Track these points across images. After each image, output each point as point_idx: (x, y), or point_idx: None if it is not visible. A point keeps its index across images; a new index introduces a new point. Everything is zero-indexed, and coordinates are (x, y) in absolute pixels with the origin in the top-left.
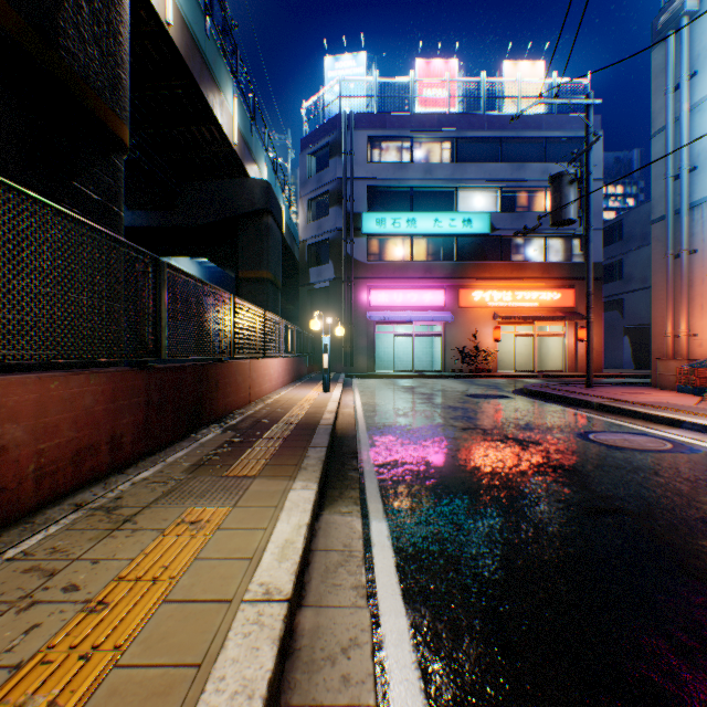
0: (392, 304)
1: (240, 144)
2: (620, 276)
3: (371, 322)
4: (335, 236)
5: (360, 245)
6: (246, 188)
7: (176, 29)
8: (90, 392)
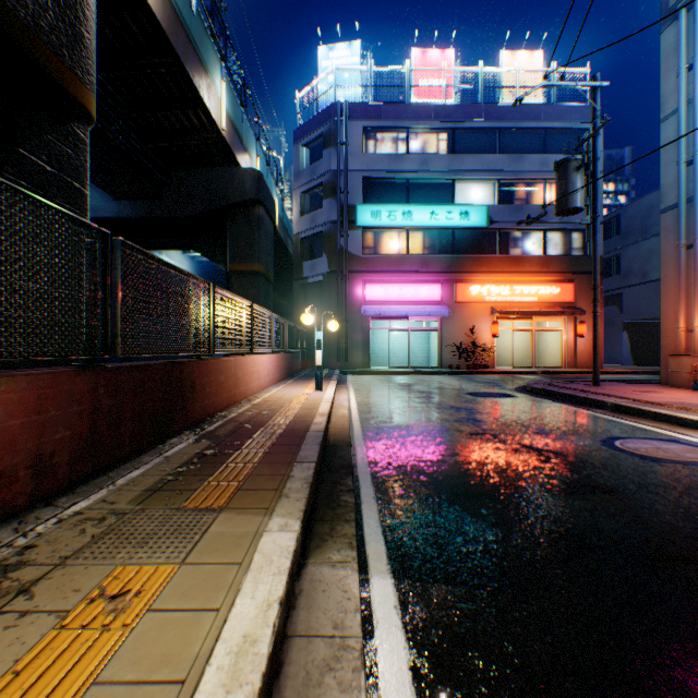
0: (388, 298)
1: (229, 130)
2: (618, 271)
3: (366, 316)
4: (329, 229)
5: (355, 238)
6: (237, 177)
7: None
8: None
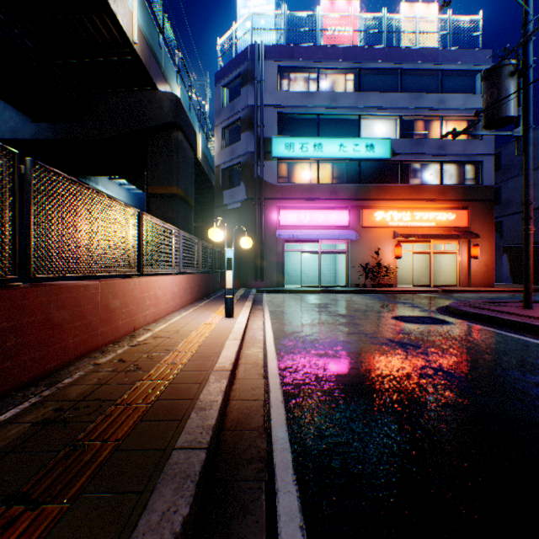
0: (300, 223)
1: (144, 48)
2: (497, 202)
3: (280, 240)
4: (246, 160)
5: (270, 168)
6: (155, 101)
7: None
8: None
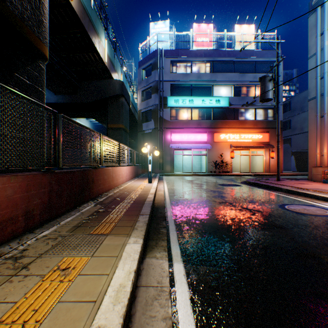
0: (182, 140)
1: (108, 62)
2: (289, 127)
3: (172, 149)
4: (154, 108)
5: (167, 112)
6: (112, 84)
7: (75, 3)
8: (10, 187)
